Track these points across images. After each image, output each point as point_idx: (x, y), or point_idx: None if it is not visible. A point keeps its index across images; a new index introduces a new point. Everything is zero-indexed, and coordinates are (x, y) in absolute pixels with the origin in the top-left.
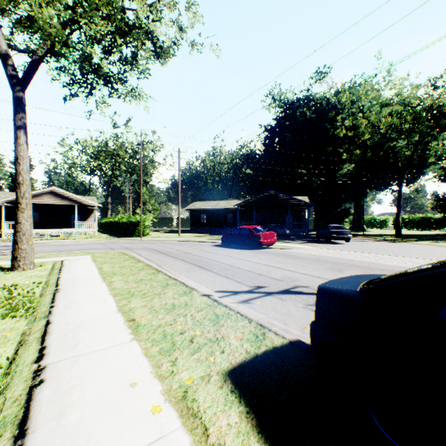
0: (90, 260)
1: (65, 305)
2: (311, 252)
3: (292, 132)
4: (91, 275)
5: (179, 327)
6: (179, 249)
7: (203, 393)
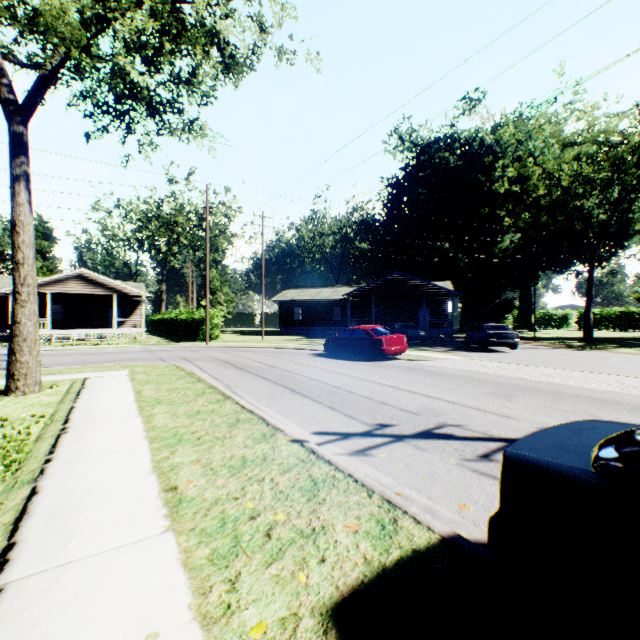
0: (127, 378)
1: (70, 458)
2: (460, 366)
3: (428, 187)
4: (123, 404)
5: (249, 505)
6: (261, 361)
7: None
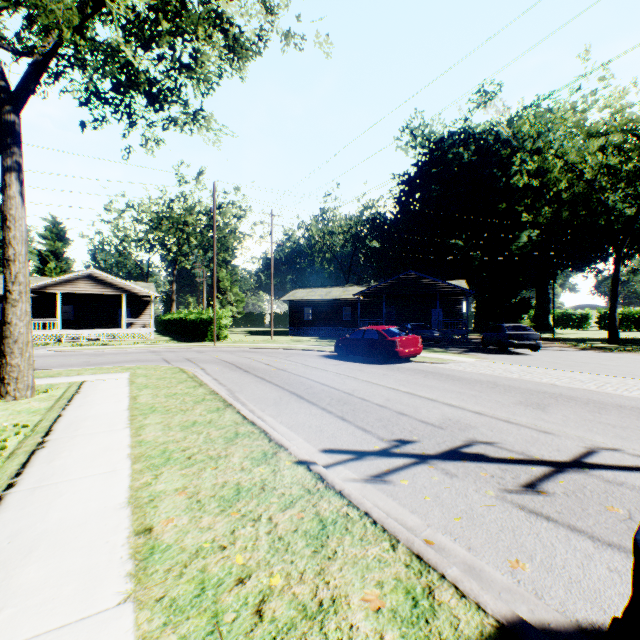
0: (126, 381)
1: (36, 483)
2: (481, 370)
3: (441, 183)
4: (114, 412)
5: (238, 560)
6: (268, 363)
7: None
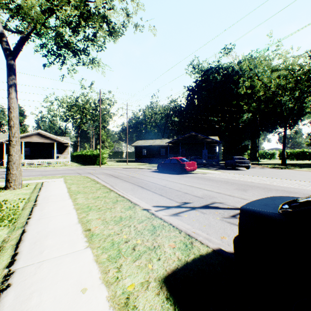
0: (63, 182)
1: (39, 217)
2: (222, 176)
3: (207, 91)
4: (62, 193)
5: (124, 237)
6: (127, 174)
7: (142, 300)
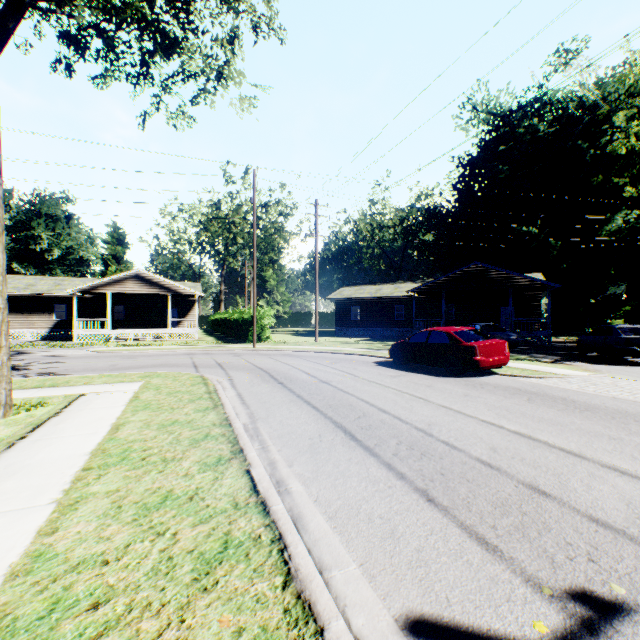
0: (129, 396)
1: None
2: (610, 391)
3: (509, 162)
4: (67, 458)
5: None
6: (309, 372)
7: None
